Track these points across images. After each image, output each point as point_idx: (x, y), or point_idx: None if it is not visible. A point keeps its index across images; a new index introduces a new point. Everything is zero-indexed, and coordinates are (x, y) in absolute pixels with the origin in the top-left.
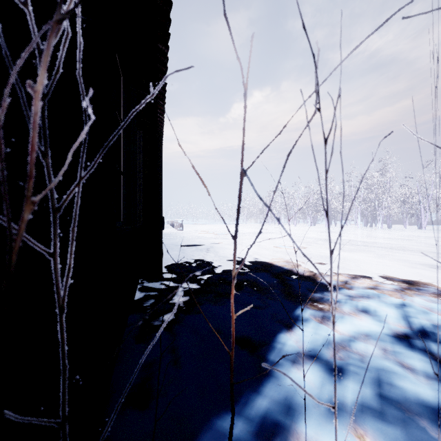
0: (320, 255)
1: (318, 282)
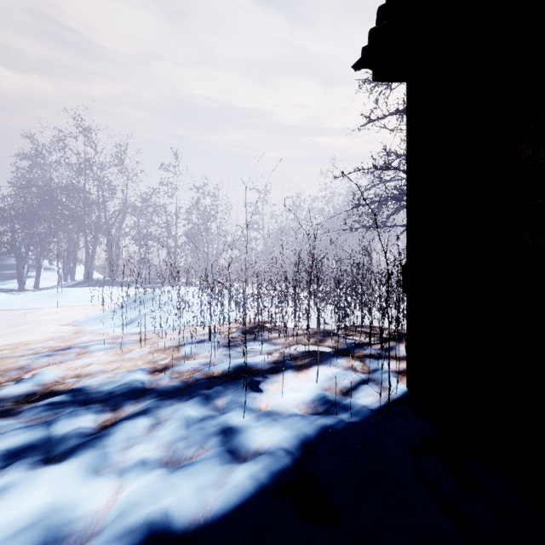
0: None
1: None
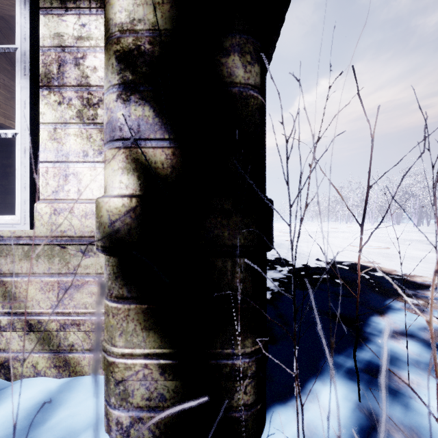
0: (408, 256)
1: (408, 281)
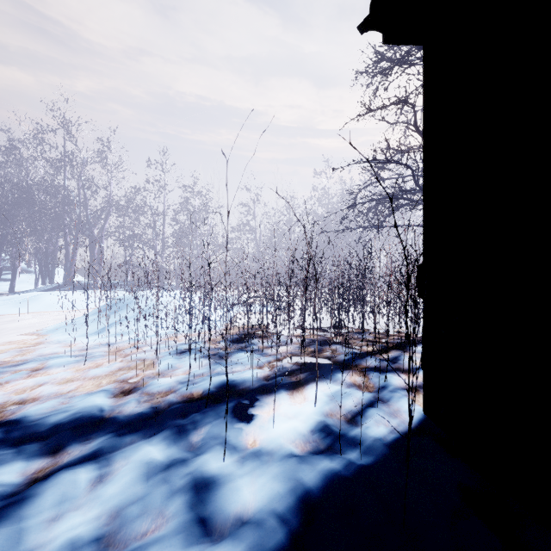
0: None
1: None
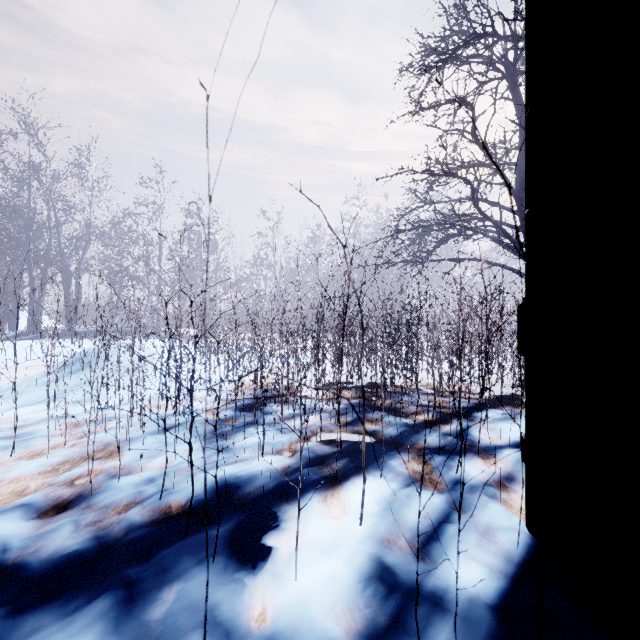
0: None
1: None
